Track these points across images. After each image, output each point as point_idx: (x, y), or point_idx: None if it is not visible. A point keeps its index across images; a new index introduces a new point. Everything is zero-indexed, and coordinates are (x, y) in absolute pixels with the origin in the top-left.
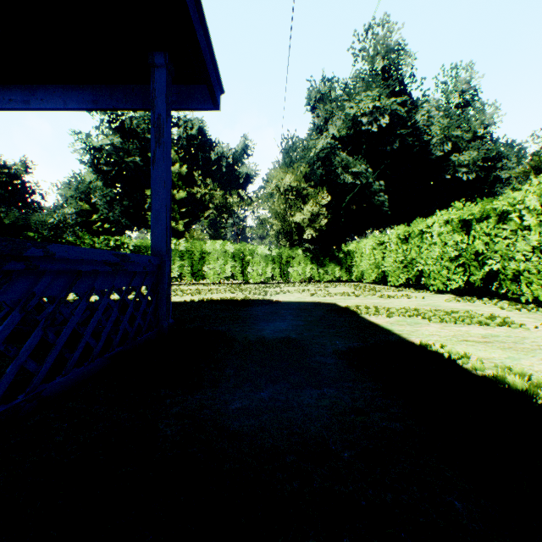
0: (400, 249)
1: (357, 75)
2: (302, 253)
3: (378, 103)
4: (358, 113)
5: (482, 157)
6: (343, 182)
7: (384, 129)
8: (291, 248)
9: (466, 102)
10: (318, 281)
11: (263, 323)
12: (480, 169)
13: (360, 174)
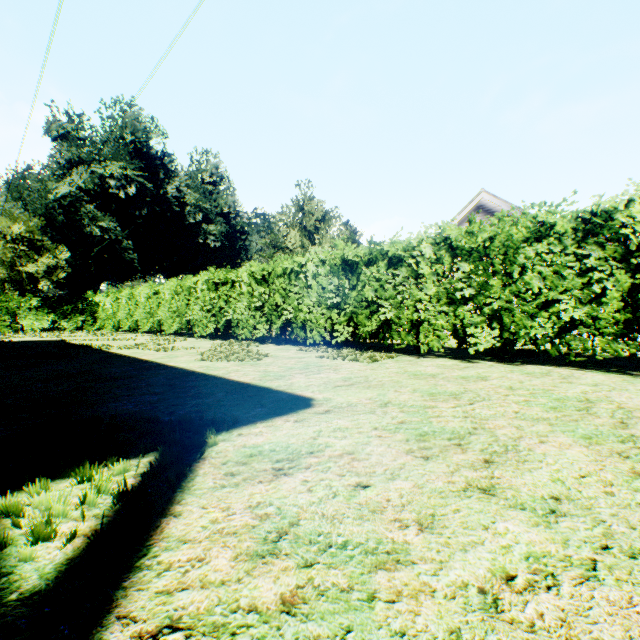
0: (129, 305)
1: (107, 136)
2: (38, 303)
3: (128, 172)
4: (107, 173)
5: (224, 231)
6: (92, 233)
7: (135, 195)
8: (23, 297)
9: (216, 182)
10: (58, 330)
11: (6, 345)
12: (225, 240)
13: (110, 230)
